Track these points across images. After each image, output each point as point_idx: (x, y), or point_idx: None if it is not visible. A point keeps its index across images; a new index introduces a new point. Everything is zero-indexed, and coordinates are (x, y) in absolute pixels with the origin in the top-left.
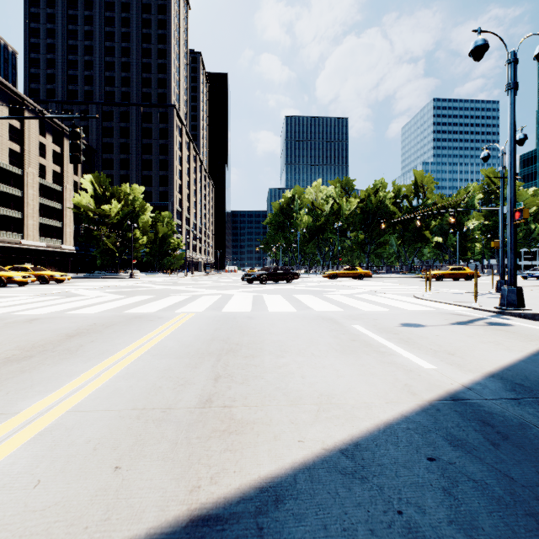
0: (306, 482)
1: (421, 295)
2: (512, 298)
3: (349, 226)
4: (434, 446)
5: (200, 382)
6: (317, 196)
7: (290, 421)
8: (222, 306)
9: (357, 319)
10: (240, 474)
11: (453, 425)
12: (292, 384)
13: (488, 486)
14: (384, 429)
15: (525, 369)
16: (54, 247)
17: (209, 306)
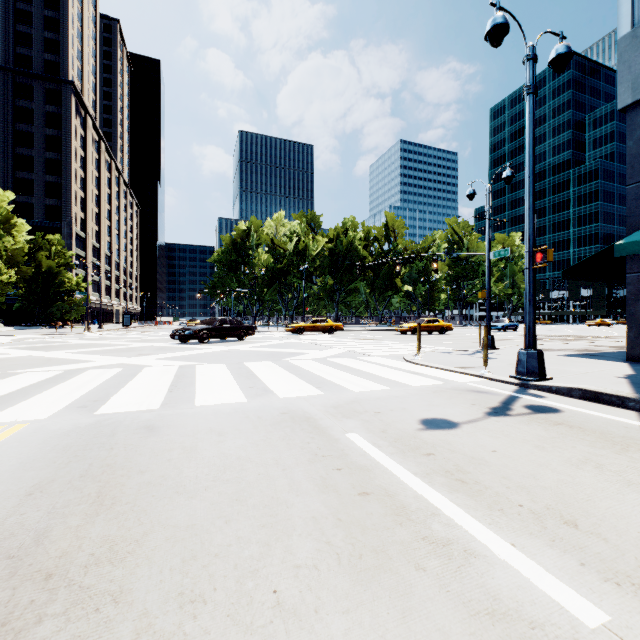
0: None
1: (412, 357)
2: (533, 364)
3: (317, 269)
4: None
5: None
6: (279, 231)
7: None
8: (108, 396)
9: (350, 416)
10: None
11: None
12: None
13: None
14: None
15: None
16: None
17: (78, 397)
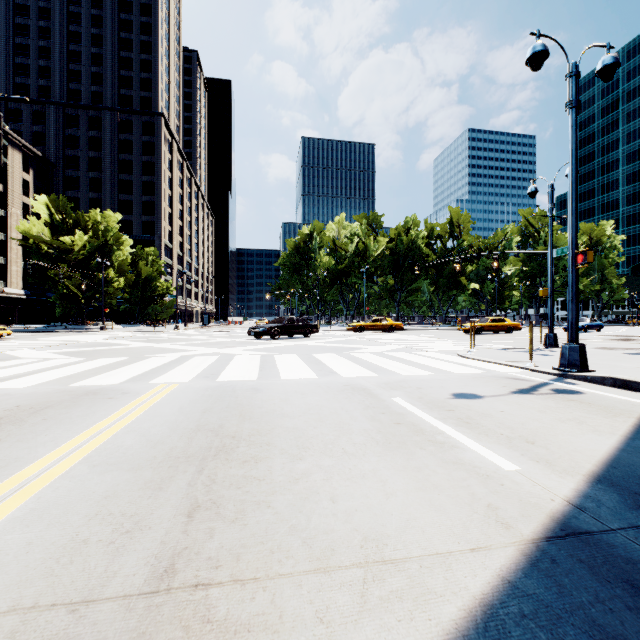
0: None
1: (465, 352)
2: (574, 357)
3: (377, 269)
4: None
5: (160, 524)
6: (340, 233)
7: (316, 616)
8: (219, 371)
9: (397, 389)
10: None
11: (590, 599)
12: (317, 517)
13: None
14: (484, 621)
15: (633, 464)
16: None
17: (200, 372)
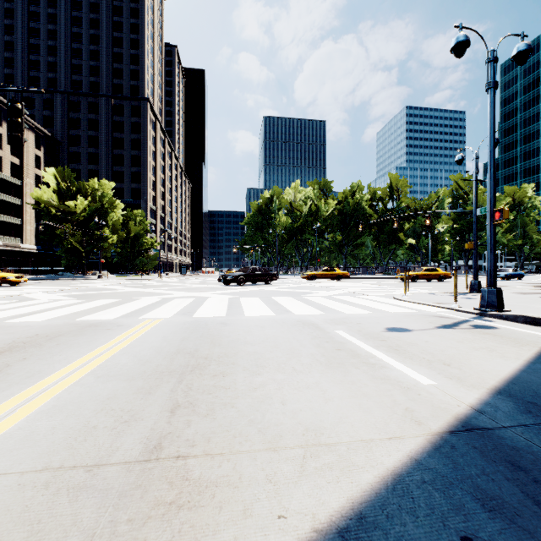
0: None
1: (400, 296)
2: (492, 299)
3: (327, 227)
4: (465, 513)
5: (150, 417)
6: (296, 197)
7: (266, 478)
8: (194, 310)
9: (340, 324)
10: None
11: (478, 472)
12: (270, 414)
13: None
14: (393, 484)
15: (530, 381)
16: (12, 246)
17: (179, 310)
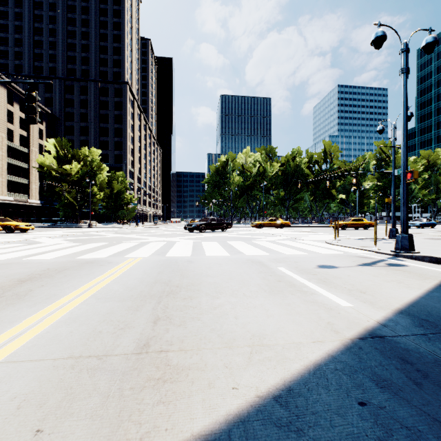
0: (241, 440)
1: (331, 241)
2: (405, 243)
3: (272, 185)
4: (363, 388)
5: (139, 326)
6: (247, 161)
7: (224, 365)
8: (166, 251)
9: (281, 262)
10: (172, 432)
11: (376, 364)
12: (226, 325)
13: (422, 433)
14: (314, 370)
15: (426, 305)
16: (21, 201)
17: (154, 251)
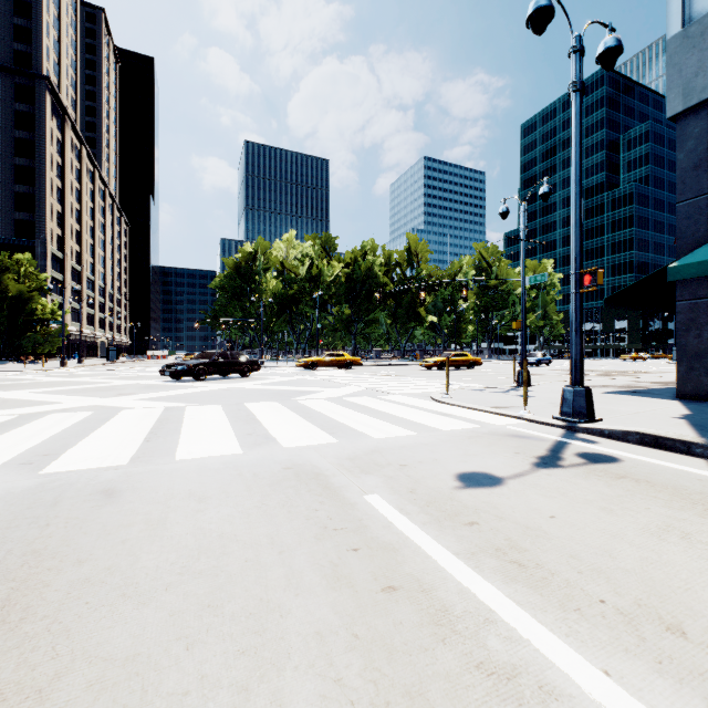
0: None
1: (440, 395)
2: (580, 404)
3: (332, 297)
4: None
5: None
6: (290, 254)
7: None
8: (64, 448)
9: (370, 470)
10: None
11: None
12: None
13: None
14: None
15: None
16: None
17: (25, 450)
